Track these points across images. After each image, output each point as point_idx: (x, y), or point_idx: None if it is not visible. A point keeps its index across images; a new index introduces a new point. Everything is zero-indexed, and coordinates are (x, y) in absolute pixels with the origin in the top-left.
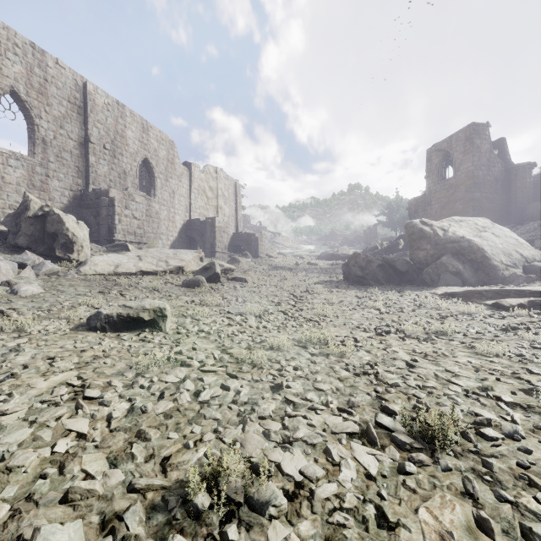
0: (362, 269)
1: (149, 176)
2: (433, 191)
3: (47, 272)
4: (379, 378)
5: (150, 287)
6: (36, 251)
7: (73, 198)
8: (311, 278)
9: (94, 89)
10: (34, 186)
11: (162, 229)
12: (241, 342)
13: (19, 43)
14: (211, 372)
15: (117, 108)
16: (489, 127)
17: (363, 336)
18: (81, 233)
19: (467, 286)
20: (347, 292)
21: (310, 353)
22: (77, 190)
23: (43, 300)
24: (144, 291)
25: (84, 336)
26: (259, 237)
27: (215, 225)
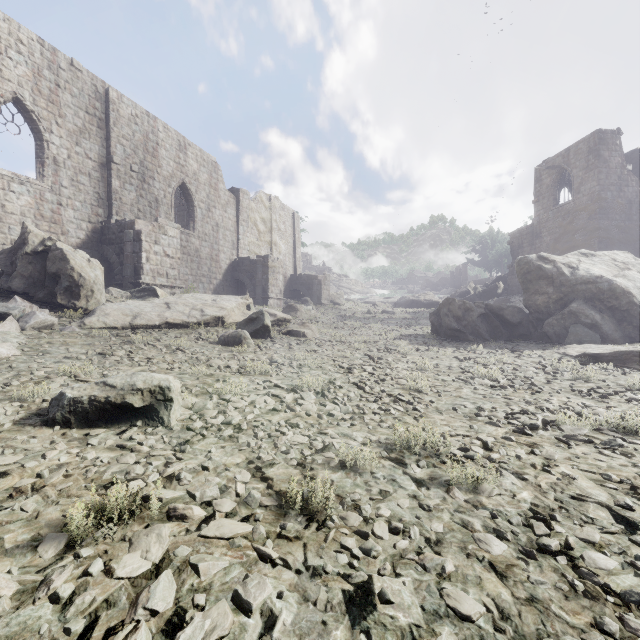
0: (457, 319)
1: (187, 205)
2: (543, 219)
3: (37, 325)
4: (586, 570)
5: (172, 346)
6: (35, 297)
7: (92, 231)
8: (389, 331)
9: (118, 97)
10: (43, 217)
11: (203, 270)
12: (289, 451)
13: (23, 39)
14: (222, 539)
15: (147, 121)
16: (621, 134)
17: (494, 436)
18: (92, 274)
19: (607, 343)
20: (439, 350)
21: (414, 479)
22: (97, 222)
23: (9, 367)
24: (164, 351)
25: (28, 436)
26: (323, 280)
27: (267, 264)
